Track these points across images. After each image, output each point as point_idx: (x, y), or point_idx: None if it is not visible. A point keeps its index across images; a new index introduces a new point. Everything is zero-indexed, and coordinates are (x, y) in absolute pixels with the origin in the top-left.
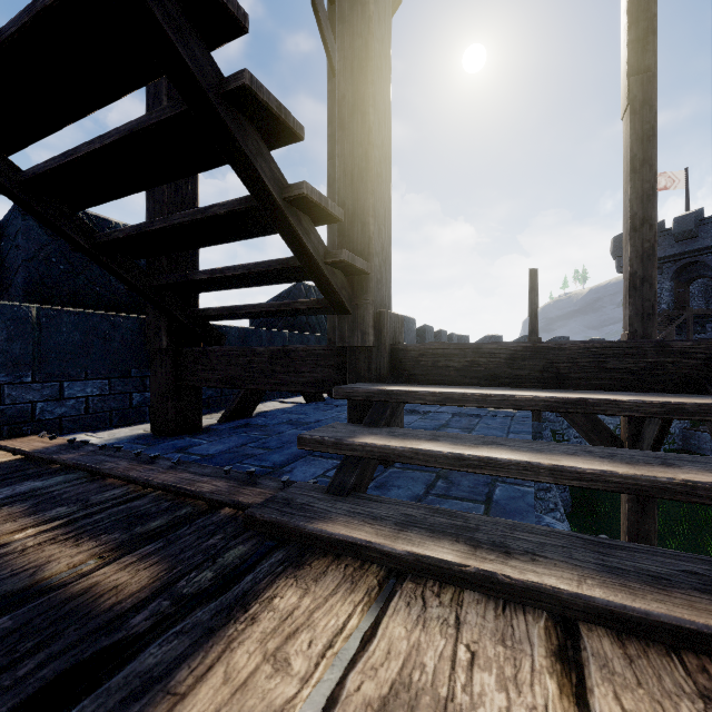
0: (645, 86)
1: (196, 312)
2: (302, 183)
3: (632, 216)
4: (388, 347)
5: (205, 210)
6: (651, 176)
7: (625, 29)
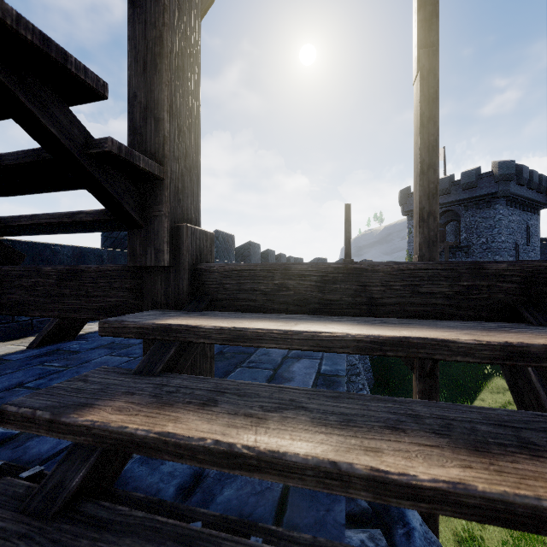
0: (431, 58)
1: None
2: None
3: (421, 162)
4: (189, 267)
5: None
6: (435, 130)
7: (416, 11)
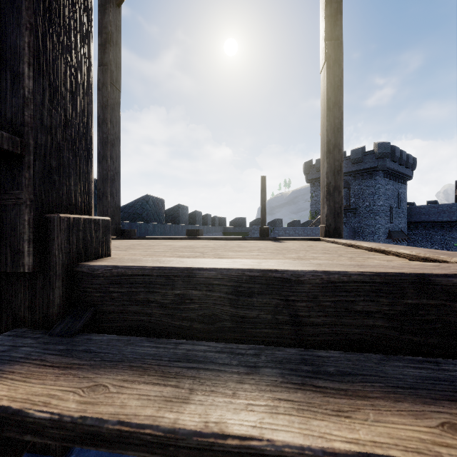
0: (336, 49)
1: None
2: None
3: (328, 142)
4: (64, 271)
5: None
6: (339, 114)
7: (323, 7)
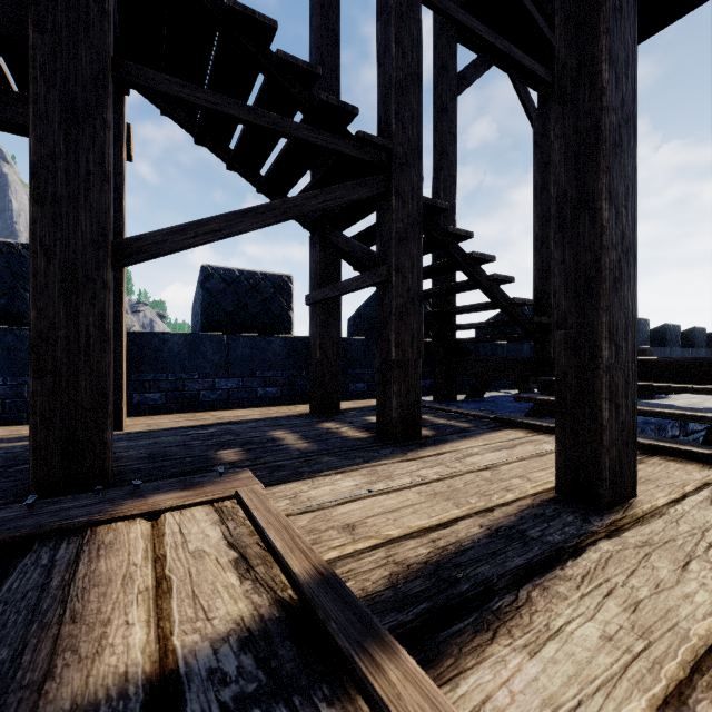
0: None
1: (458, 340)
2: (514, 298)
3: None
4: None
5: (473, 306)
6: None
7: None
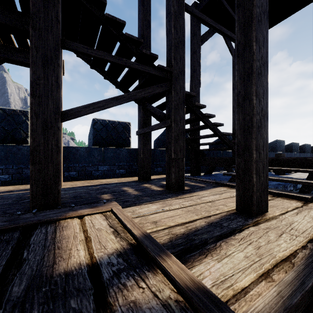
0: None
1: (201, 149)
2: (223, 132)
3: None
4: None
5: (206, 135)
6: None
7: None
